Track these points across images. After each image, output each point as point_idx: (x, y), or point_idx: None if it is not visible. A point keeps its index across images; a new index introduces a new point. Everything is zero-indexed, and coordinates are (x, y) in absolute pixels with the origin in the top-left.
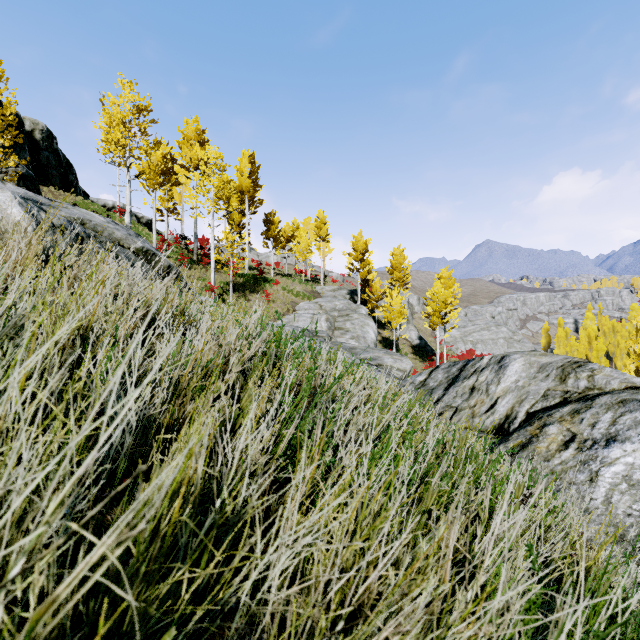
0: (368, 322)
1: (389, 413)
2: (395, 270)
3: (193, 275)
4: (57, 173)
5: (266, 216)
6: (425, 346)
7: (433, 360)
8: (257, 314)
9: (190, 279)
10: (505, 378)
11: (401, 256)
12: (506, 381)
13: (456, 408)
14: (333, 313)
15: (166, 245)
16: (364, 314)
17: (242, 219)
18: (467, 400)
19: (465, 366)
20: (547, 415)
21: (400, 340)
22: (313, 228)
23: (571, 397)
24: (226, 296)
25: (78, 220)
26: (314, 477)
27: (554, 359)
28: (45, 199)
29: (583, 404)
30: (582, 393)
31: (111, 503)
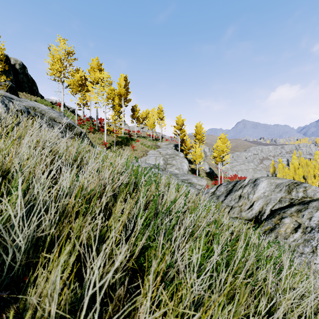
0: (184, 161)
1: (204, 222)
2: (197, 134)
3: (95, 137)
4: (27, 85)
5: (132, 107)
6: (212, 172)
7: (216, 180)
8: (122, 160)
9: (94, 139)
10: (257, 191)
11: (200, 127)
12: (258, 192)
13: (231, 206)
14: (166, 156)
15: (82, 122)
16: (182, 156)
17: (120, 109)
18: (237, 202)
19: (235, 184)
20: (283, 212)
21: (200, 169)
22: (156, 113)
23: (294, 202)
24: (112, 147)
25: (32, 107)
26: (158, 271)
27: (283, 181)
28: (16, 97)
29: (303, 206)
30: (300, 200)
31: (9, 301)
